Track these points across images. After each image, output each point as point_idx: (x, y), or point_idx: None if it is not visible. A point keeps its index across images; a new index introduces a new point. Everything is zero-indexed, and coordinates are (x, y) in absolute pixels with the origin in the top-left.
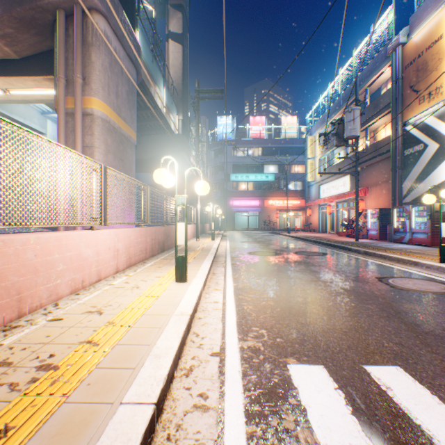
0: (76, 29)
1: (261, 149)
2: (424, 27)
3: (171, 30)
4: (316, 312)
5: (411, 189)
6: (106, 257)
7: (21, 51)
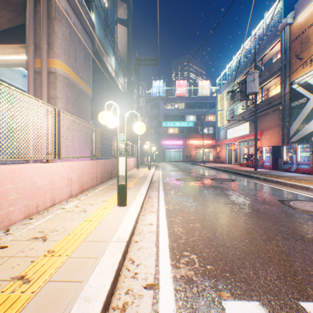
0: (42, 6)
1: (184, 104)
2: (307, 10)
3: (119, 17)
4: (238, 235)
5: (296, 131)
6: (60, 185)
7: (1, 25)
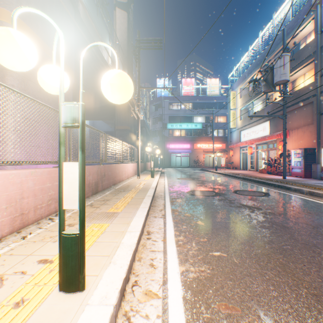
0: None
1: (191, 104)
2: None
3: (118, 0)
4: None
5: None
6: None
7: None
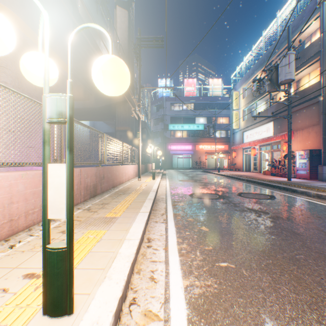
0: None
1: (193, 104)
2: None
3: None
4: None
5: None
6: None
7: None
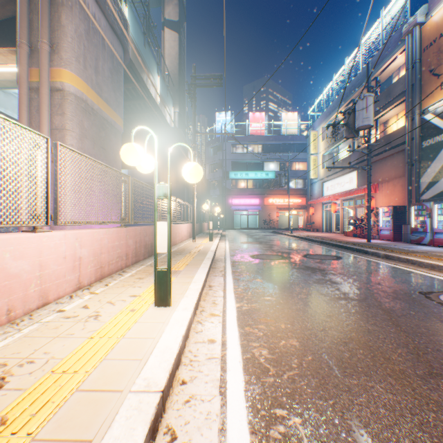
0: None
1: (261, 146)
2: None
3: (167, 18)
4: (372, 365)
5: (431, 184)
6: (57, 270)
7: None
